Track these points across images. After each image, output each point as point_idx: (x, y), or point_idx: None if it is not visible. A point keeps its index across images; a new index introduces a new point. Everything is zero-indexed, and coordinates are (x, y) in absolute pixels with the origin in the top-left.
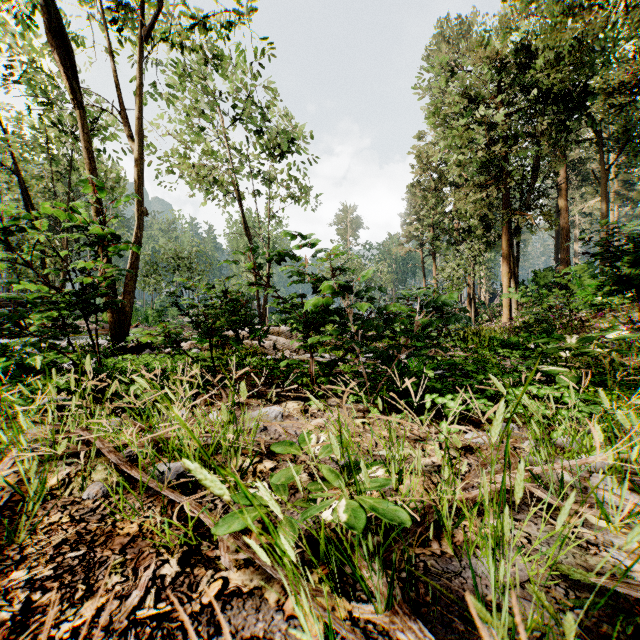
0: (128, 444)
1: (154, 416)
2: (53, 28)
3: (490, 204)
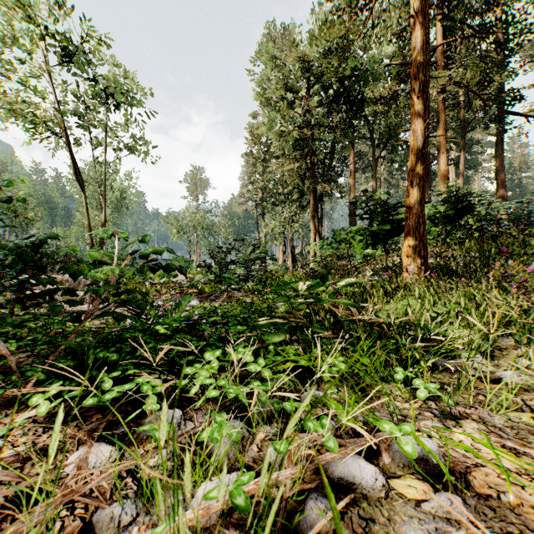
0: None
1: None
2: None
3: (302, 175)
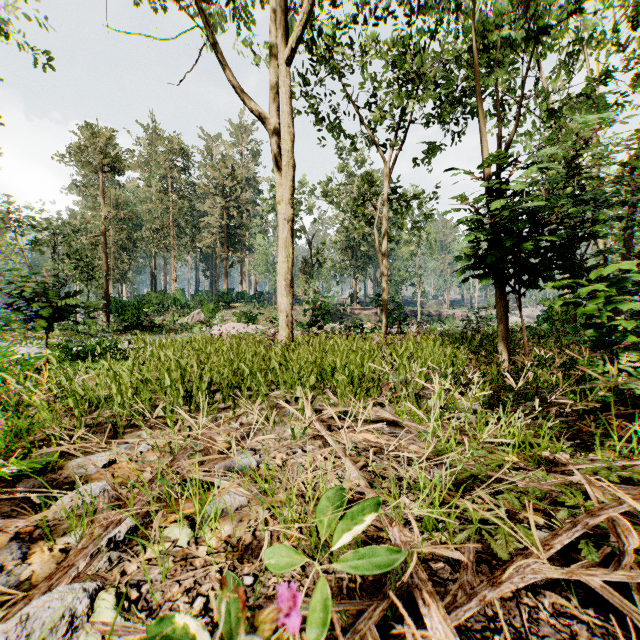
0: None
1: None
2: None
3: None
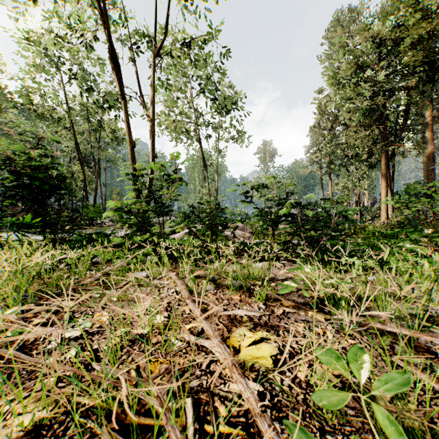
0: (203, 275)
1: (210, 264)
2: (112, 57)
3: (372, 138)
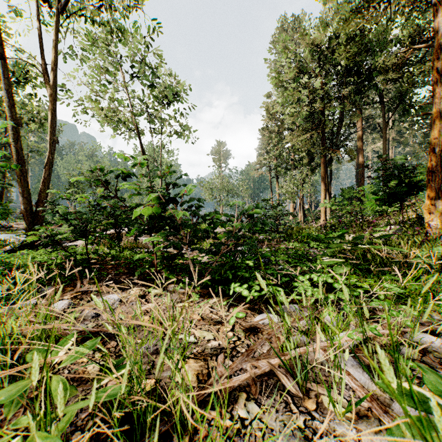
0: None
1: None
2: None
3: (313, 143)
